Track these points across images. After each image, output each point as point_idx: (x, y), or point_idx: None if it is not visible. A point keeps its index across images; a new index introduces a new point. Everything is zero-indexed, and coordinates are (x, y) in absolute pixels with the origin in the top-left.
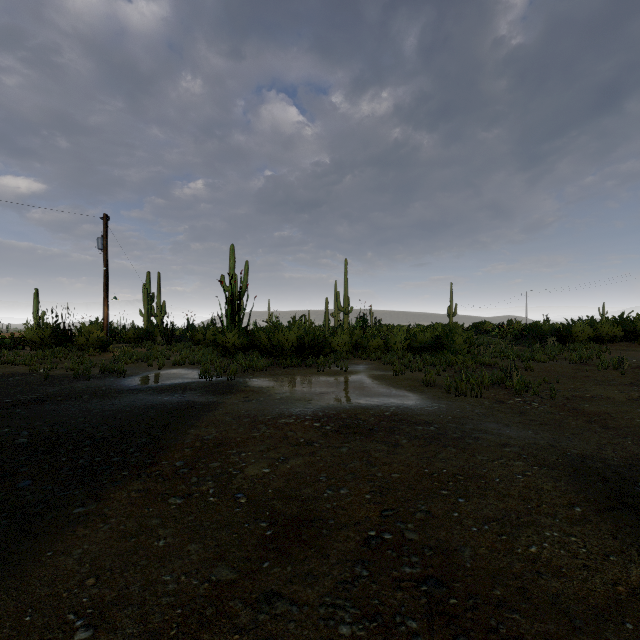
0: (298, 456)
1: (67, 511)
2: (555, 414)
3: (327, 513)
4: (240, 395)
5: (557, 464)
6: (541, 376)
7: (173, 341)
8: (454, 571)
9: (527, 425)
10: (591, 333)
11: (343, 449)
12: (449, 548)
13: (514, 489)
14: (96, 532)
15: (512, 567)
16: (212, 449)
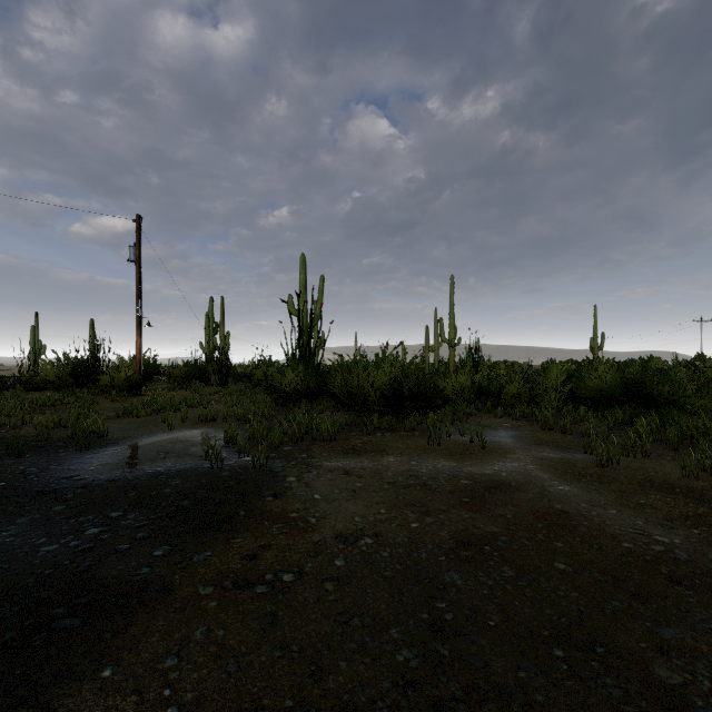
0: None
1: None
2: None
3: None
4: (242, 541)
5: None
6: None
7: (231, 381)
8: None
9: None
10: None
11: None
12: None
13: None
14: None
15: None
16: None
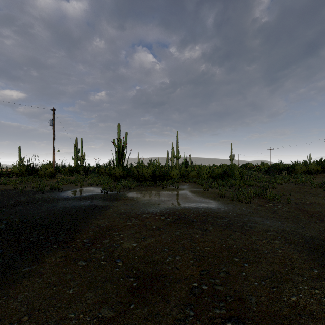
0: (152, 236)
1: (19, 270)
2: (292, 212)
3: (168, 272)
4: (122, 201)
5: (299, 242)
6: (281, 191)
7: (89, 173)
8: (246, 312)
9: (277, 219)
10: (305, 169)
11: (177, 232)
12: (242, 296)
13: (276, 258)
14: (34, 283)
15: (282, 310)
16: (105, 232)
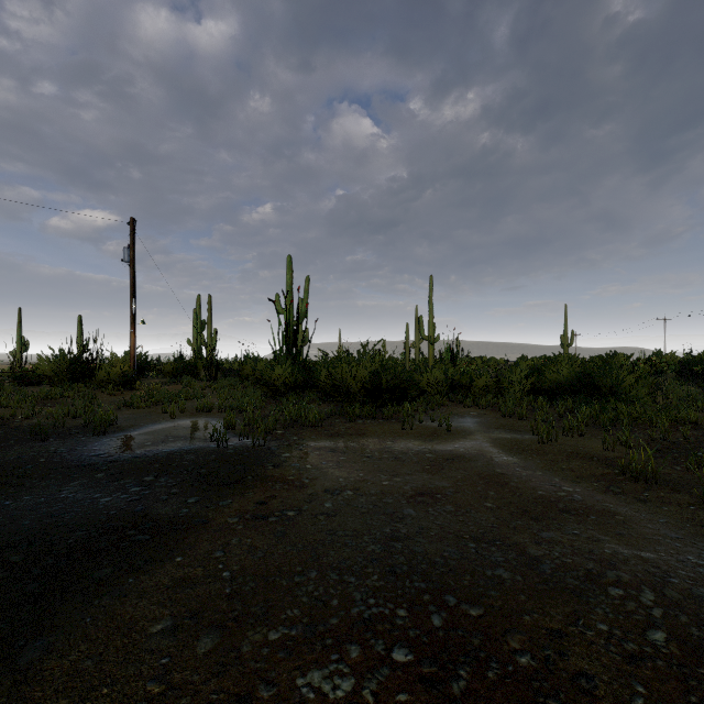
0: None
1: None
2: None
3: None
4: (253, 494)
5: None
6: None
7: (220, 376)
8: None
9: None
10: None
11: None
12: None
13: None
14: None
15: None
16: None
